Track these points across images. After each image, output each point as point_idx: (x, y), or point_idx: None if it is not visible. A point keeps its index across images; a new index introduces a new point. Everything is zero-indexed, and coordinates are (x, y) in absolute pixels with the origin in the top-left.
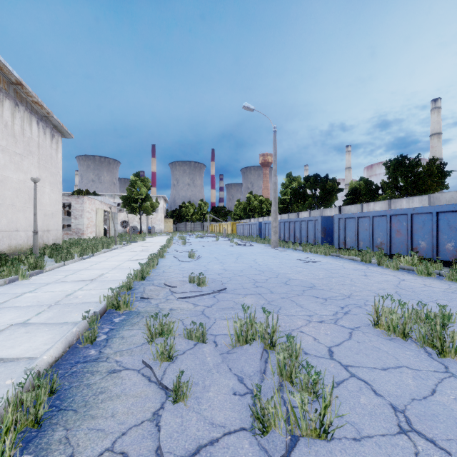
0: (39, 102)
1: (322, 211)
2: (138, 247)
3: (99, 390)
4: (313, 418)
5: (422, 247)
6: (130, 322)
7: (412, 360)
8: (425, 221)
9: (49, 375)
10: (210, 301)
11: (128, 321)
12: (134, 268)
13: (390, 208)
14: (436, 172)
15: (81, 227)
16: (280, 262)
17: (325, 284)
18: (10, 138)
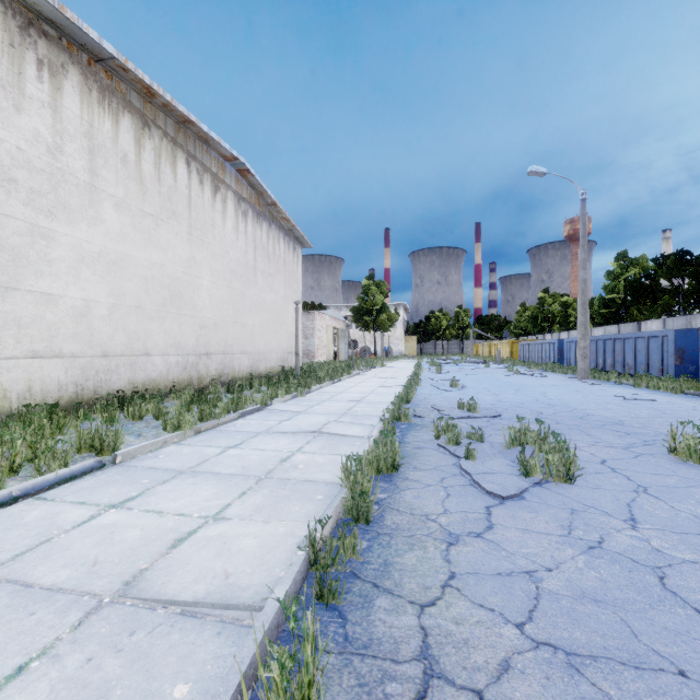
0: (287, 217)
1: (690, 318)
2: (381, 373)
3: (414, 453)
4: (561, 470)
5: None
6: (414, 429)
7: (692, 474)
8: None
9: None
10: (483, 423)
11: (412, 428)
12: (391, 393)
13: None
14: None
15: (311, 348)
16: (583, 397)
17: (640, 422)
18: (266, 260)
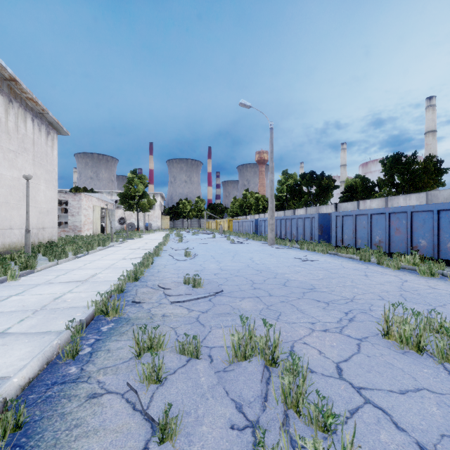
0: (34, 98)
1: (318, 208)
2: (135, 244)
3: (74, 423)
4: None
5: (422, 246)
6: (118, 331)
7: (432, 380)
8: (426, 219)
9: (12, 410)
10: (205, 306)
11: (117, 330)
12: (128, 267)
13: (387, 205)
14: (433, 169)
15: (77, 224)
16: (277, 261)
17: (325, 286)
18: (3, 135)
